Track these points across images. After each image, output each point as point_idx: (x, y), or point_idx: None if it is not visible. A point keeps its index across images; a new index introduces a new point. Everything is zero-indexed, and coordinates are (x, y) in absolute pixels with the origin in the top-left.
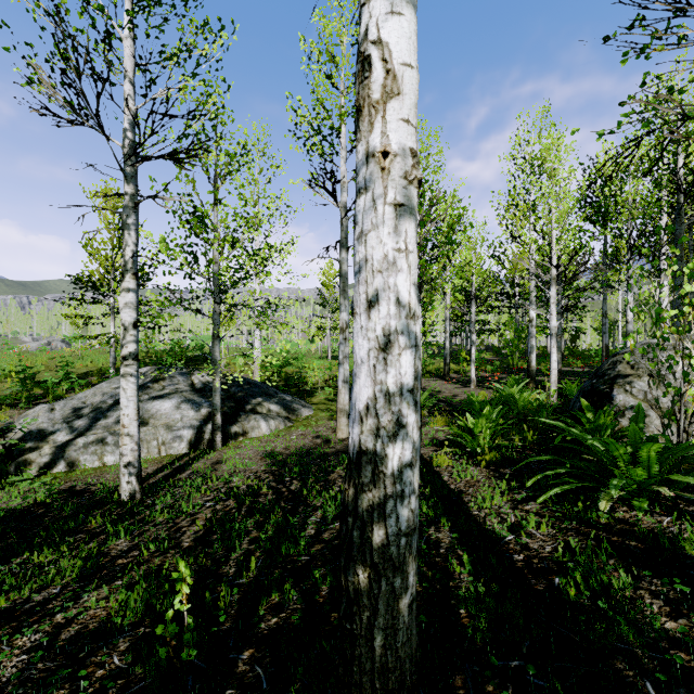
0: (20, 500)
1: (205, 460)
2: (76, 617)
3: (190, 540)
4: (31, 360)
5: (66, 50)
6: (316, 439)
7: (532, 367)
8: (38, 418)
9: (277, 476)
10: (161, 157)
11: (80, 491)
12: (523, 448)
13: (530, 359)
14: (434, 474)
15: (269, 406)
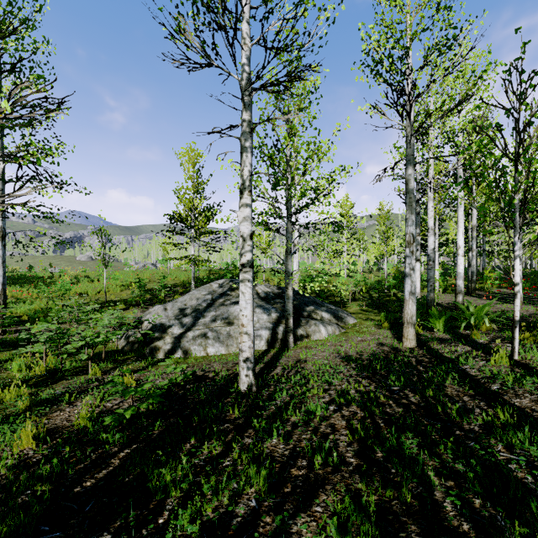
0: (166, 381)
1: (286, 358)
2: None
3: (352, 455)
4: (141, 275)
5: None
6: (381, 346)
7: None
8: (158, 314)
9: (379, 383)
10: (273, 83)
11: (201, 377)
12: None
13: None
14: None
15: (321, 313)
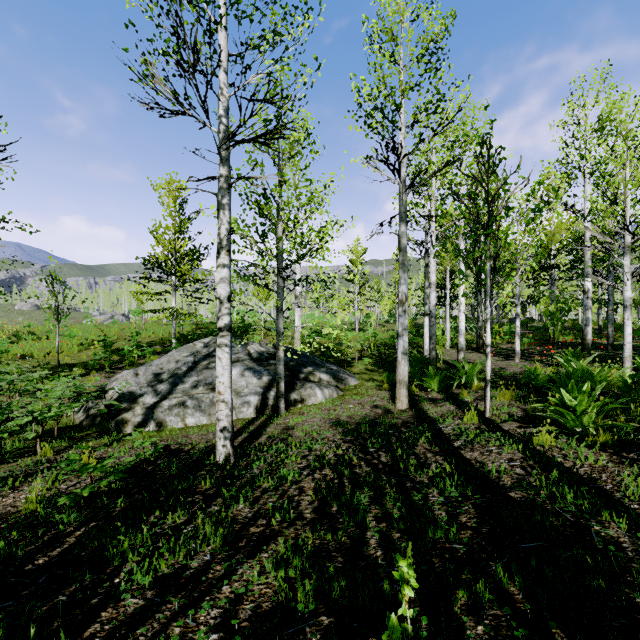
0: (132, 457)
1: (275, 425)
2: (243, 593)
3: (310, 511)
4: (107, 331)
5: (184, 40)
6: (375, 409)
7: (588, 340)
8: (127, 381)
9: (358, 446)
10: (252, 140)
11: (176, 451)
12: (632, 429)
13: (585, 332)
14: (541, 454)
15: (320, 375)
